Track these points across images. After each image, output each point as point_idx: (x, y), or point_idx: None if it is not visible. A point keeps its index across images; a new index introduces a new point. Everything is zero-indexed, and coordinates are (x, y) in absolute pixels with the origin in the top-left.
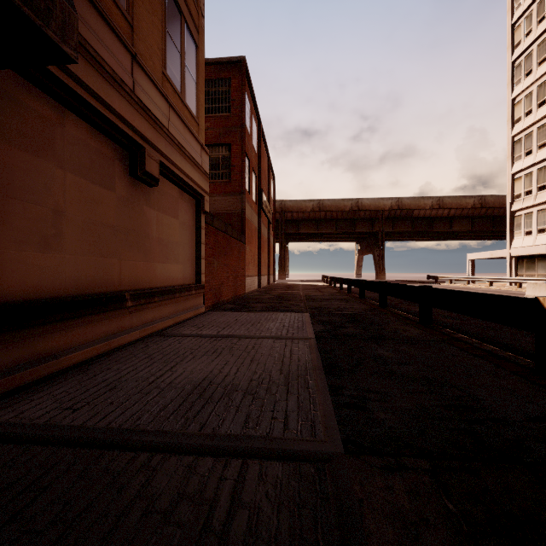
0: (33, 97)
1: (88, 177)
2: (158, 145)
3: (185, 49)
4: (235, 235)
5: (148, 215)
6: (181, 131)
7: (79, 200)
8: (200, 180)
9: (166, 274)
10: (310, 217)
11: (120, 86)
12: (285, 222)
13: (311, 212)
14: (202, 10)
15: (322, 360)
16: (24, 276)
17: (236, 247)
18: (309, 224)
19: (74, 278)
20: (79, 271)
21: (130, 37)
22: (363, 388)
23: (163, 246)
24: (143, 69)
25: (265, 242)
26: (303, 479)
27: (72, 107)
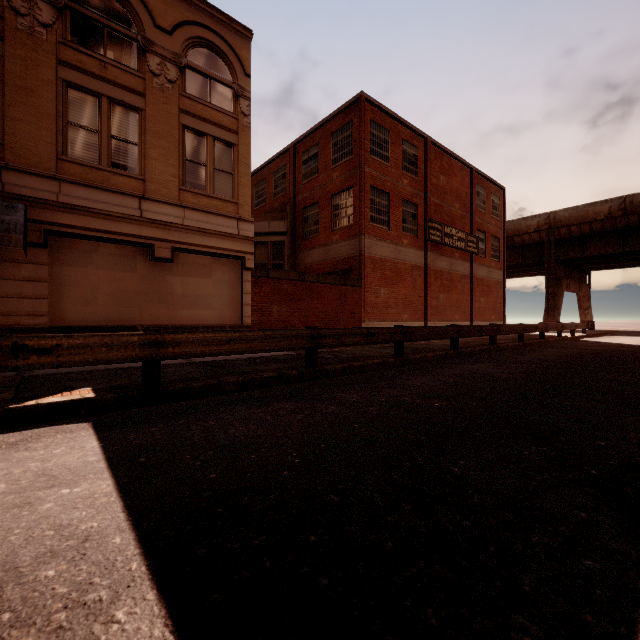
0: (81, 244)
1: (115, 270)
2: (169, 238)
3: (214, 157)
4: (327, 280)
5: (171, 280)
6: (202, 219)
7: (109, 281)
8: (235, 246)
9: (194, 316)
10: (605, 229)
11: (129, 219)
12: (558, 242)
13: (607, 219)
14: (245, 112)
15: (140, 366)
16: (76, 316)
17: (332, 292)
18: (605, 240)
19: (105, 318)
20: (109, 314)
21: (142, 187)
22: (94, 372)
23: (190, 299)
24: (152, 200)
25: (460, 279)
26: (6, 375)
27: (100, 241)
